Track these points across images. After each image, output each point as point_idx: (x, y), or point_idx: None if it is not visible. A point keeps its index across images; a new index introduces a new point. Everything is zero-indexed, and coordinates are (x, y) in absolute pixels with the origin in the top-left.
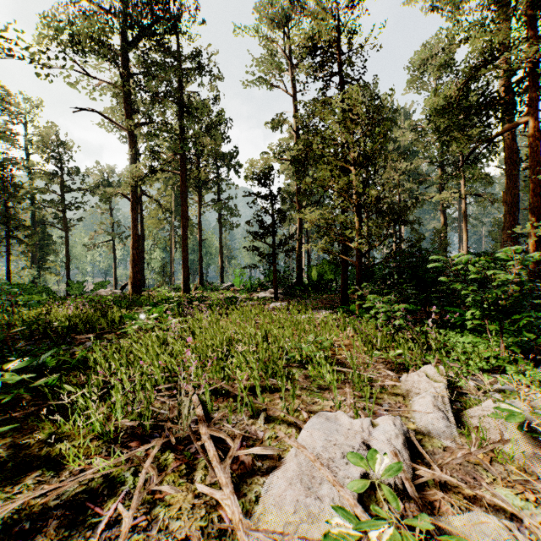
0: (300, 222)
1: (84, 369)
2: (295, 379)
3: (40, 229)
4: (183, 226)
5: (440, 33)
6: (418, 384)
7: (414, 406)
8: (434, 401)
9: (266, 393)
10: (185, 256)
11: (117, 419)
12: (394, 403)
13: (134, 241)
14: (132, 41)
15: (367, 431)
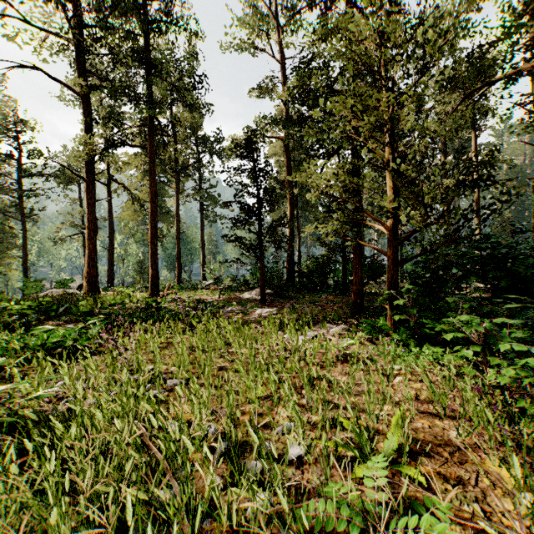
0: (291, 210)
1: None
2: None
3: (0, 220)
4: (151, 212)
5: None
6: None
7: None
8: None
9: None
10: (153, 249)
11: None
12: None
13: (90, 230)
14: None
15: None
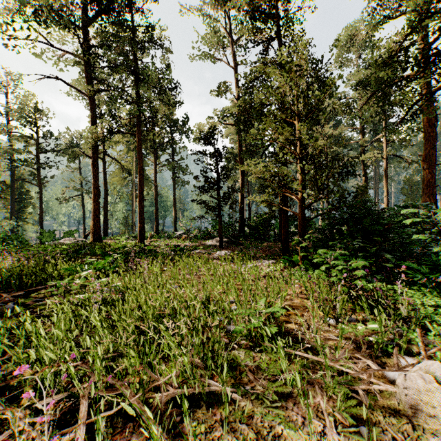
0: (242, 179)
1: None
2: (243, 372)
3: (19, 185)
4: (139, 181)
5: (366, 11)
6: (425, 393)
7: None
8: None
9: (202, 408)
10: (140, 208)
11: None
12: (402, 439)
13: (95, 195)
14: (92, 16)
15: None
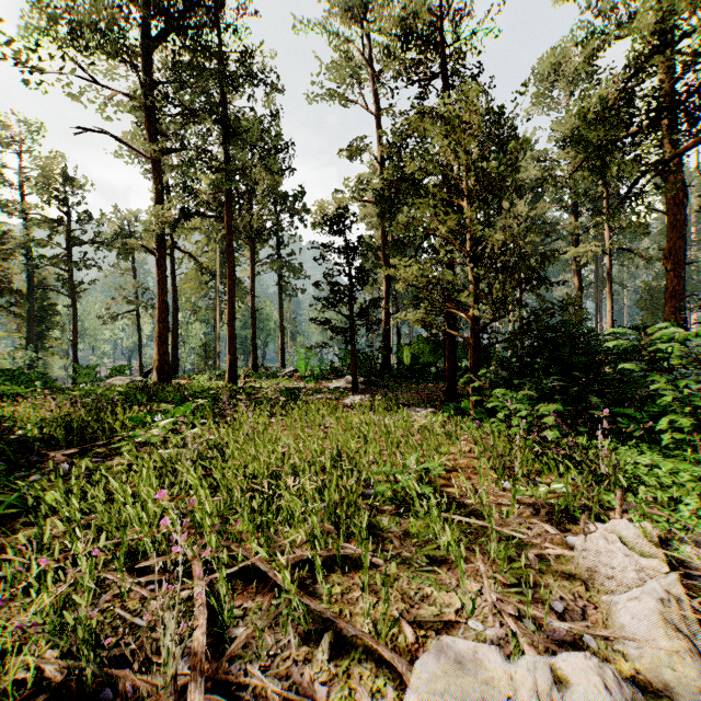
0: (387, 286)
1: (36, 517)
2: (386, 539)
3: (40, 295)
4: (228, 290)
5: (578, 28)
6: (608, 556)
7: (619, 615)
8: (664, 610)
9: (336, 572)
10: (231, 331)
11: (40, 648)
12: (571, 599)
13: (161, 310)
14: (157, 37)
15: (546, 698)
